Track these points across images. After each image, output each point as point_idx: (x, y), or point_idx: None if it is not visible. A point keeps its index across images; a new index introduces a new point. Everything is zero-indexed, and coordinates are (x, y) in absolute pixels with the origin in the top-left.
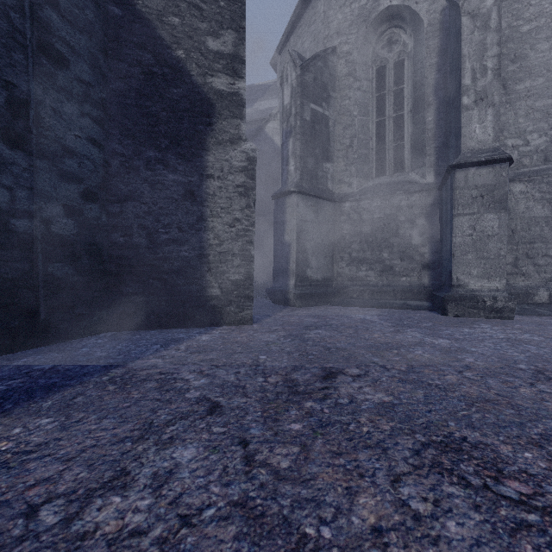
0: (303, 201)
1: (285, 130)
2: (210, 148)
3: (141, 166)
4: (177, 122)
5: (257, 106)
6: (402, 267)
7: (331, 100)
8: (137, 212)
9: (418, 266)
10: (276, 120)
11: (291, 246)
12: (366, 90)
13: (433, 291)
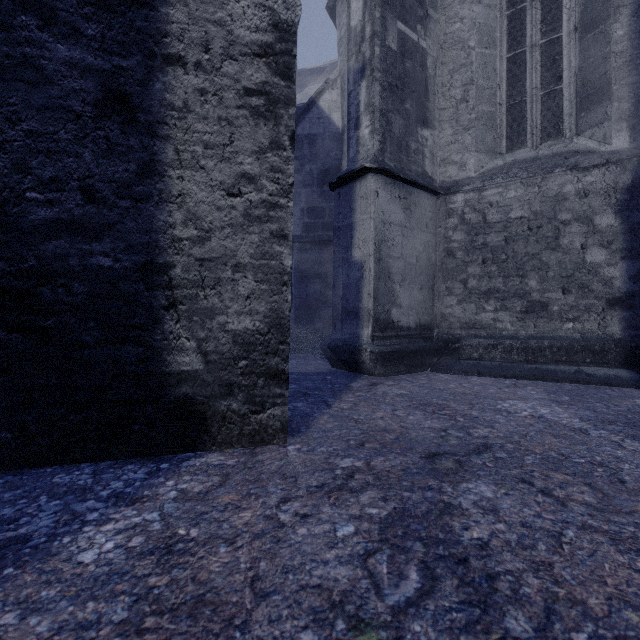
0: (385, 187)
1: (352, 70)
2: None
3: None
4: None
5: (308, 90)
6: (565, 305)
7: (430, 23)
8: None
9: (599, 303)
10: (335, 88)
11: (366, 267)
12: (490, 3)
13: (635, 350)
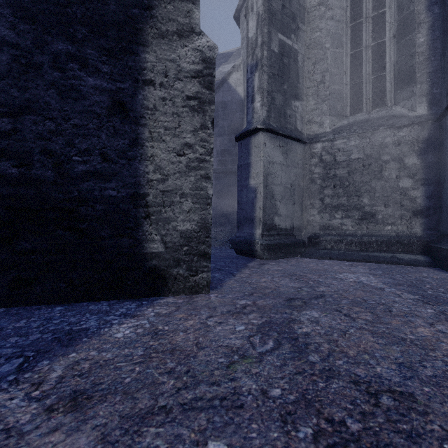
0: (270, 140)
1: (249, 65)
2: (148, 42)
3: (44, 63)
4: (99, 2)
5: (221, 69)
6: (386, 214)
7: (300, 33)
8: (39, 131)
9: (408, 213)
10: (239, 71)
11: (258, 190)
12: (339, 19)
13: (429, 243)
